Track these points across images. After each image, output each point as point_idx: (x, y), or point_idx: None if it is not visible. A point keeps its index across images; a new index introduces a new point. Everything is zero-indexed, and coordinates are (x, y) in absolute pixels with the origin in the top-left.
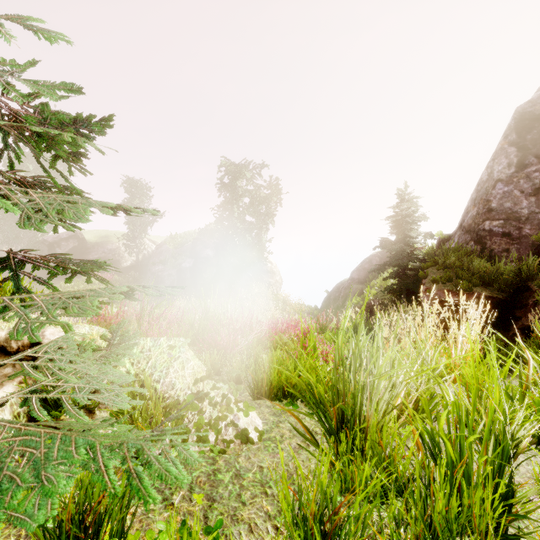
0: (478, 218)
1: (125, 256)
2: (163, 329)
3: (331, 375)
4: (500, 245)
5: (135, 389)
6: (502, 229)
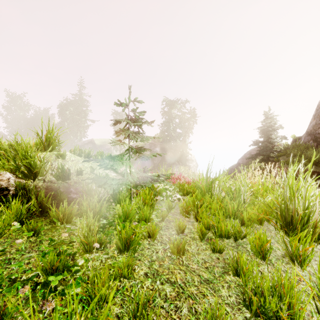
0: (316, 126)
1: (114, 152)
2: None
3: None
4: None
5: None
6: None
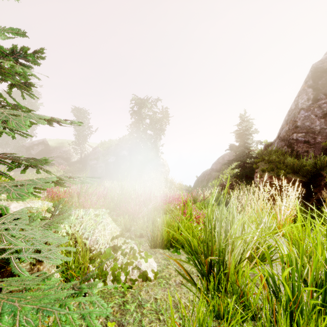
0: (289, 131)
1: (73, 155)
2: (94, 201)
3: (202, 233)
4: (303, 148)
5: (67, 248)
6: (304, 138)
